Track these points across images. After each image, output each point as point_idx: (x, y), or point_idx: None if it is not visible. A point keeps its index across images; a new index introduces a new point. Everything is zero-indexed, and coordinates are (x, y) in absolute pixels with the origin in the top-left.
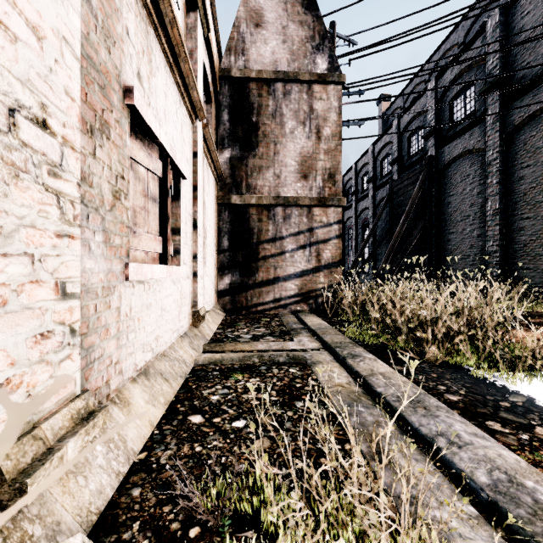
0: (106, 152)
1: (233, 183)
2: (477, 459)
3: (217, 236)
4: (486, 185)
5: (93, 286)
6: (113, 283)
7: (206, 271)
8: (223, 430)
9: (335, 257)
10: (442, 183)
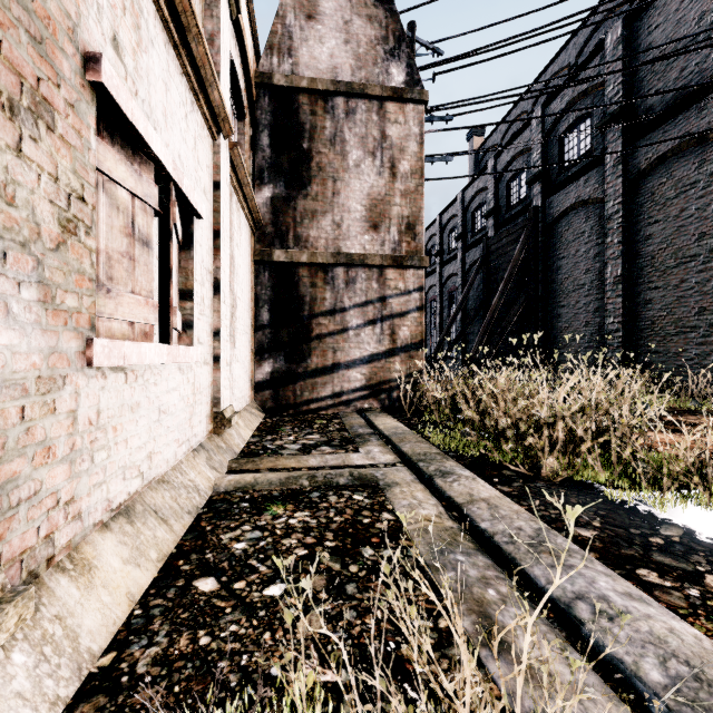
0: (46, 151)
1: (276, 233)
2: (640, 639)
3: (253, 306)
4: (605, 245)
5: (16, 376)
6: (61, 371)
7: (236, 354)
8: (248, 603)
9: (415, 336)
10: (550, 242)
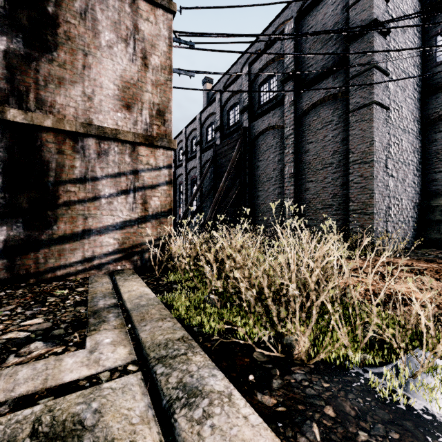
0: None
1: (12, 91)
2: None
3: None
4: (285, 154)
5: None
6: None
7: None
8: None
9: (165, 206)
10: (253, 150)
